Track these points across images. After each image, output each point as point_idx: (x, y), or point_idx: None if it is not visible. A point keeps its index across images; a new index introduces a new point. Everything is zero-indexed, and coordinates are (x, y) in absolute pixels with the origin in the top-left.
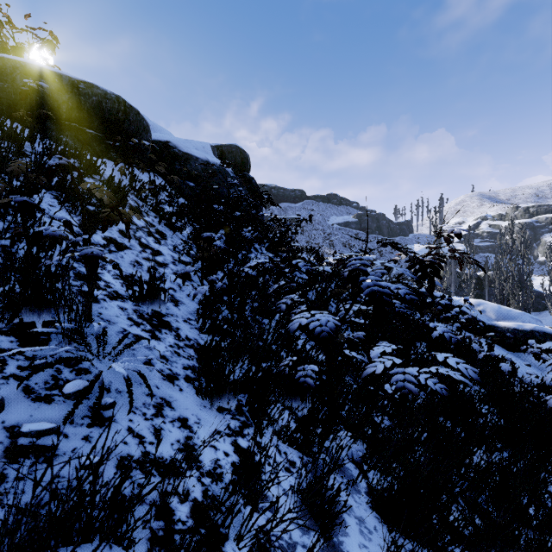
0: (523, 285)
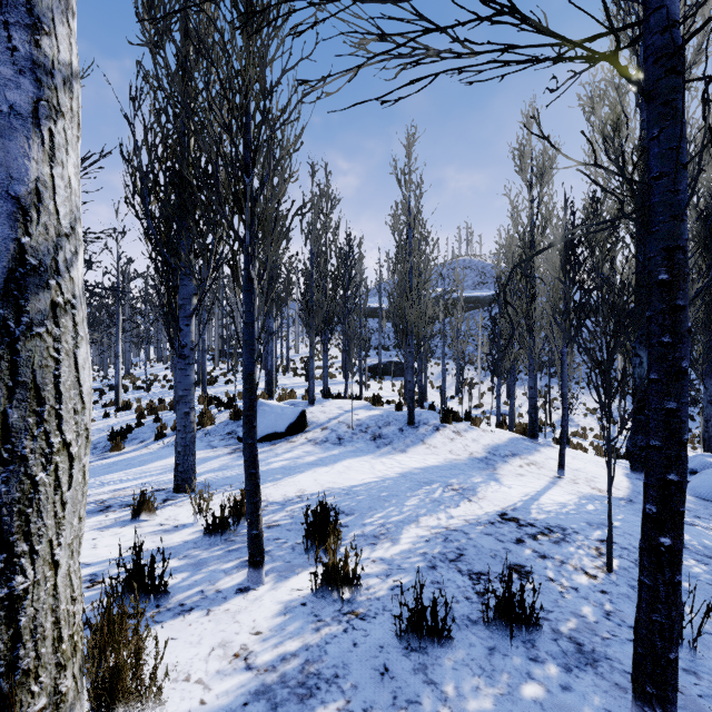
0: None
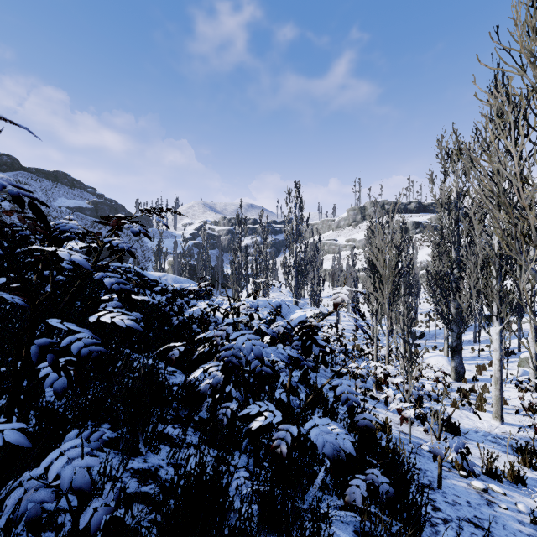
0: (219, 271)
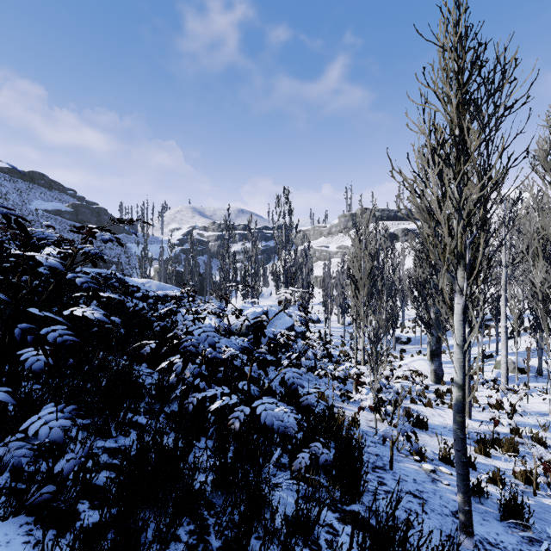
0: (208, 278)
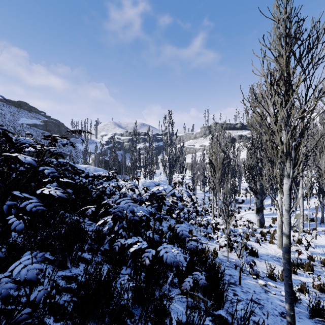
0: (123, 164)
